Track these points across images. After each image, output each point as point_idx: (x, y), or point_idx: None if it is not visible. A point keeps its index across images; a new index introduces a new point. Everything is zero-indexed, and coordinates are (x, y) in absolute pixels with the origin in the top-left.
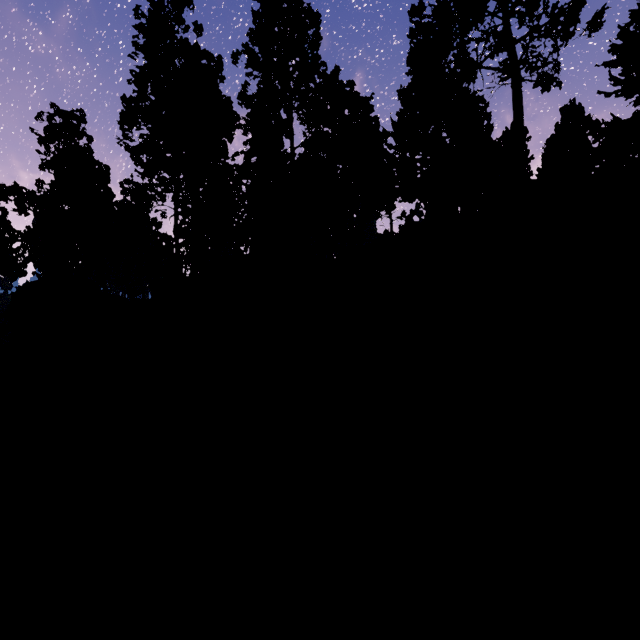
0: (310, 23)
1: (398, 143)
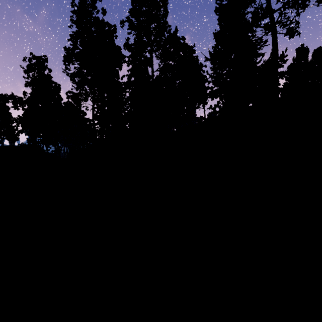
0: (162, 4)
1: (213, 65)
